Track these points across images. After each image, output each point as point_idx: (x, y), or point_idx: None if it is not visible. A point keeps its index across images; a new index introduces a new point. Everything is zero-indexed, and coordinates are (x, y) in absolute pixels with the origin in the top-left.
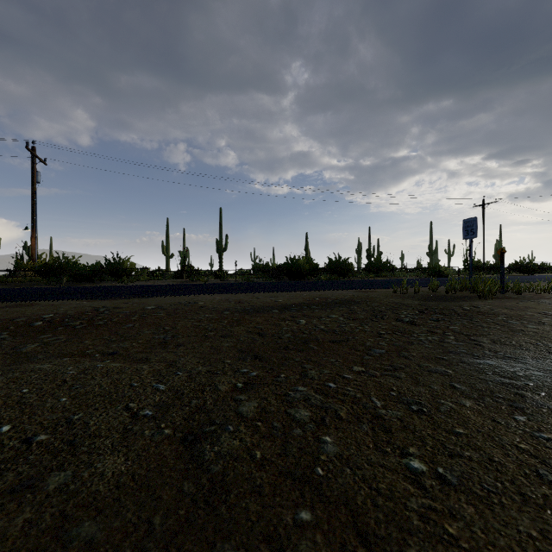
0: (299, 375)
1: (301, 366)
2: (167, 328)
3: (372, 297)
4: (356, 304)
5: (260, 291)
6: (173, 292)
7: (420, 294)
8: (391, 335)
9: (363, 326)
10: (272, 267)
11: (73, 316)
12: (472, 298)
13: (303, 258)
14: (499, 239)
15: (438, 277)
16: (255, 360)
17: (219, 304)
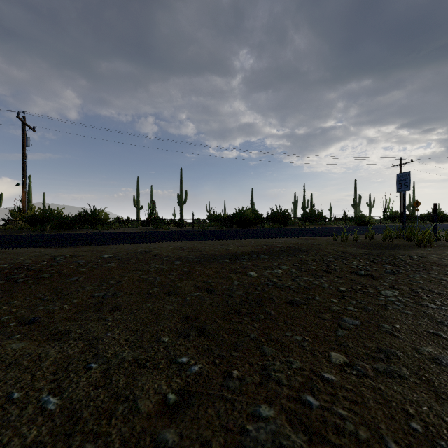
0: (259, 373)
1: (259, 351)
2: (112, 282)
3: (315, 245)
4: (303, 252)
5: (212, 239)
6: (134, 240)
7: (359, 242)
8: (353, 293)
9: (319, 280)
10: (223, 217)
11: (26, 266)
12: (409, 246)
13: (249, 209)
14: (413, 193)
15: (364, 225)
16: (200, 338)
17: (173, 253)
